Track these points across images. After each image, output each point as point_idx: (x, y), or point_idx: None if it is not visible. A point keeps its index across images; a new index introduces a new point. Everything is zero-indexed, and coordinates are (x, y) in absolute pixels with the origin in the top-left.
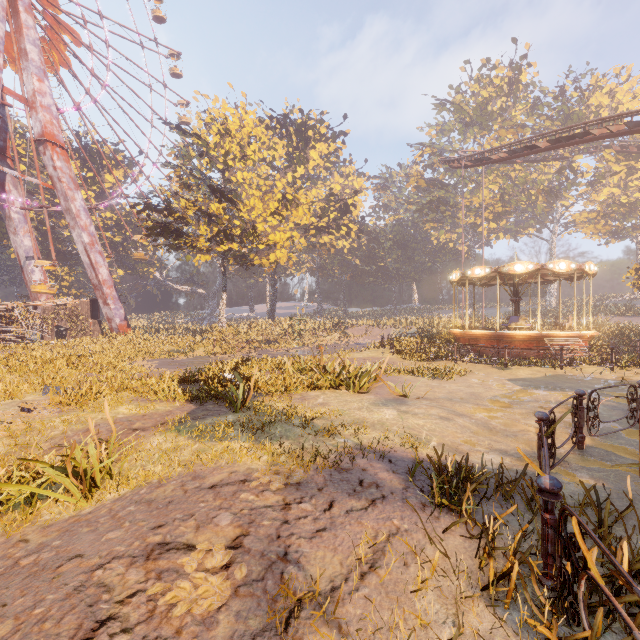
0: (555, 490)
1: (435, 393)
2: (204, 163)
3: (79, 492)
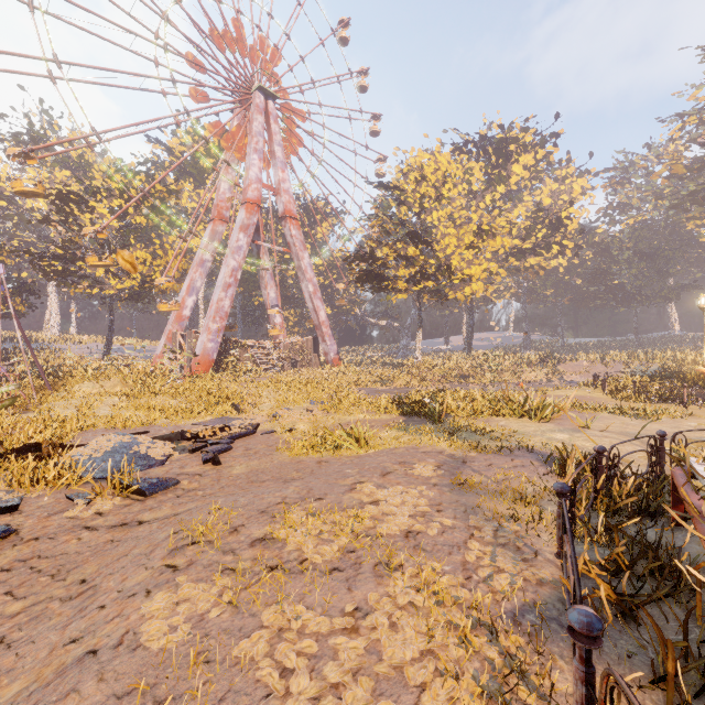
0: (600, 451)
1: (625, 429)
2: (402, 211)
3: (357, 446)
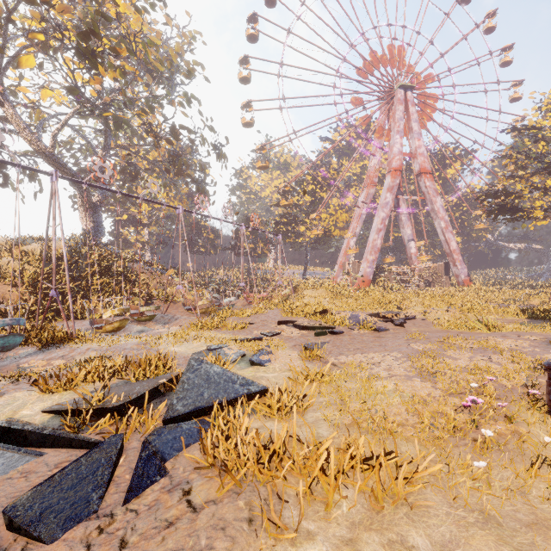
0: None
1: None
2: (539, 147)
3: (486, 329)
